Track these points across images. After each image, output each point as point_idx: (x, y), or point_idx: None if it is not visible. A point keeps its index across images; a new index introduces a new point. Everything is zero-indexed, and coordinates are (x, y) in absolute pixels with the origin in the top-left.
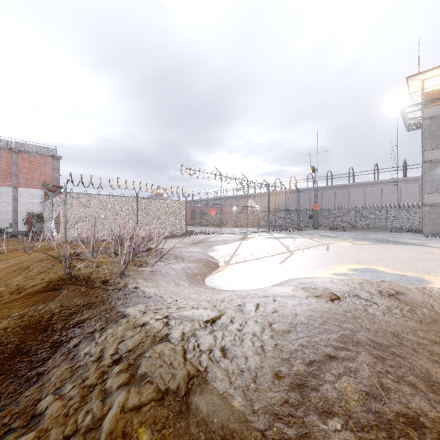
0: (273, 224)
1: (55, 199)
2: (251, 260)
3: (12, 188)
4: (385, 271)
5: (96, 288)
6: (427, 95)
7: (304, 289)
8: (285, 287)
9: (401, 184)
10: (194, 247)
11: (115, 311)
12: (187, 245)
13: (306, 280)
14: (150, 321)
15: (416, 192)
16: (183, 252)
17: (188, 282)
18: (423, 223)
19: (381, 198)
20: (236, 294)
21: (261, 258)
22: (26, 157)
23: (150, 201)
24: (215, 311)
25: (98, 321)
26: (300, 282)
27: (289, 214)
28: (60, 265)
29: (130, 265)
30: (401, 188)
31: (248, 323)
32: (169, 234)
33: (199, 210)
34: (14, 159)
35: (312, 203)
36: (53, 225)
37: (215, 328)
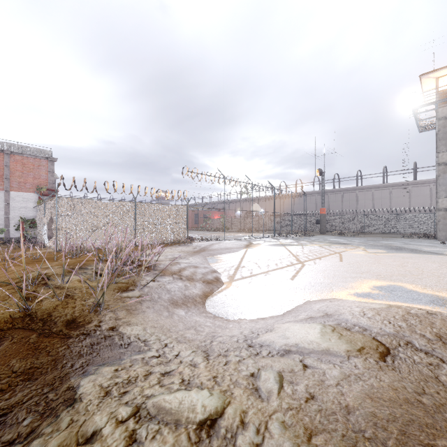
0: (279, 228)
1: (47, 203)
2: (259, 274)
3: (3, 192)
4: (415, 290)
5: (53, 335)
6: (442, 94)
7: (336, 331)
8: (309, 325)
9: (411, 187)
10: (195, 256)
11: (65, 386)
12: (187, 255)
13: (329, 308)
14: (105, 428)
15: (427, 196)
16: (182, 265)
17: (184, 308)
18: (438, 229)
19: (391, 202)
20: (246, 342)
21: (270, 272)
22: (19, 159)
23: (149, 205)
24: (215, 395)
25: (31, 411)
26: (322, 311)
27: (294, 219)
28: (17, 294)
29: (113, 290)
30: (411, 192)
31: (270, 429)
32: (169, 241)
33: (202, 213)
34: (6, 161)
35: (318, 206)
36: (45, 231)
37: (214, 443)
